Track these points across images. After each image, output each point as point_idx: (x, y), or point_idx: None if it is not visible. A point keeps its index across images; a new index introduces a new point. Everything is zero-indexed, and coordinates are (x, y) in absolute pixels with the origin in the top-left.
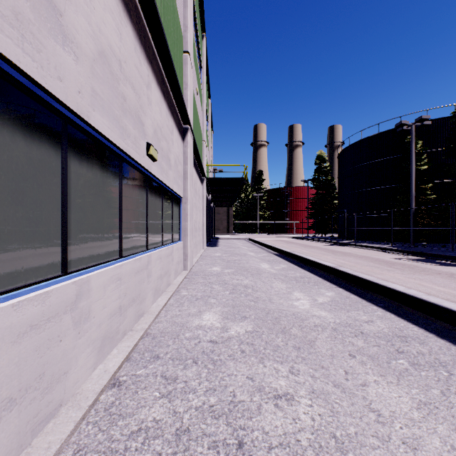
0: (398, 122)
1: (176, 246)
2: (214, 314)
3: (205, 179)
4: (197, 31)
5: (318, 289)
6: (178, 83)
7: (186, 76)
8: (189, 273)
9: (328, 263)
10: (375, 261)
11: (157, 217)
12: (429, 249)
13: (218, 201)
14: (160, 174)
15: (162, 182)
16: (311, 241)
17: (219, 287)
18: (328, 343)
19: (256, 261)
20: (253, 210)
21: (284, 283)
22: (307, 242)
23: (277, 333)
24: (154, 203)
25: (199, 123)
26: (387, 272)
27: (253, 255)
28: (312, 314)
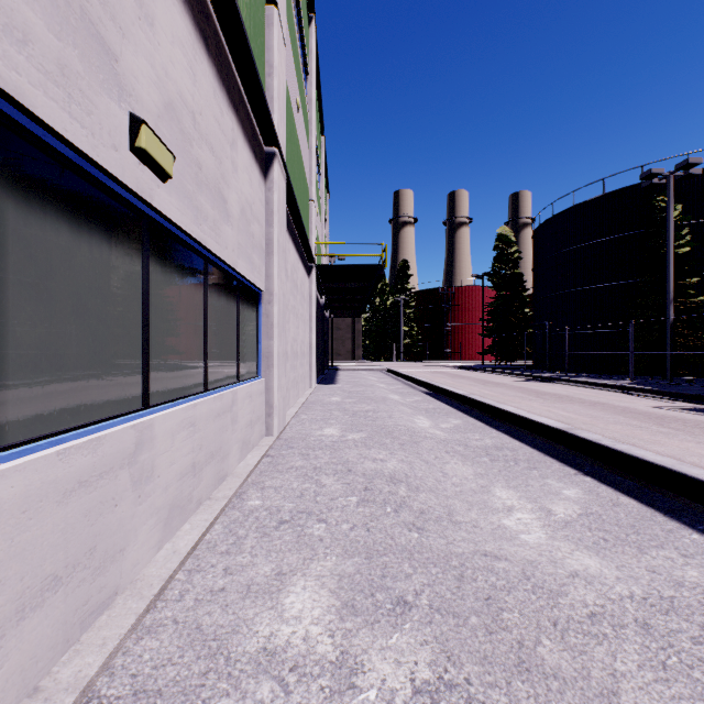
0: (645, 171)
1: (245, 391)
2: (316, 589)
3: (314, 268)
4: (299, 0)
5: (543, 480)
6: (242, 26)
7: (270, 50)
8: (277, 443)
9: (548, 421)
10: (624, 414)
11: (189, 327)
12: (703, 388)
13: (337, 308)
14: (192, 223)
15: (200, 245)
16: (491, 373)
17: (334, 482)
18: (656, 698)
19: (405, 412)
20: (393, 324)
21: (468, 465)
22: (485, 376)
23: (509, 680)
24: (178, 292)
25: (302, 166)
26: (667, 438)
27: (398, 400)
28: (567, 569)
